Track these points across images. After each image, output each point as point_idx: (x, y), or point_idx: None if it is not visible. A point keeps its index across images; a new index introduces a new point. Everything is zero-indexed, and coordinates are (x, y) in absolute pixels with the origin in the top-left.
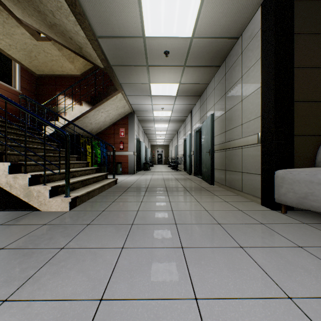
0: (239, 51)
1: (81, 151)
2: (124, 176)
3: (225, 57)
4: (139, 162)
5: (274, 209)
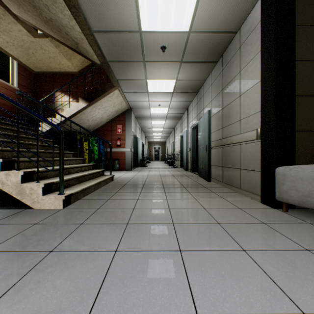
0: (237, 46)
1: (77, 148)
2: (121, 172)
3: (222, 53)
4: (136, 158)
5: (274, 207)
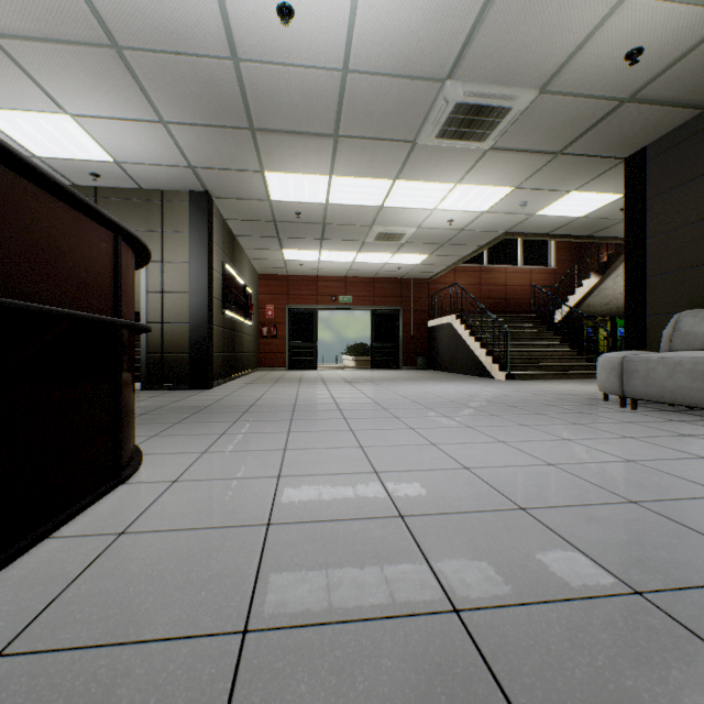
0: None
1: (583, 337)
2: None
3: None
4: None
5: None
